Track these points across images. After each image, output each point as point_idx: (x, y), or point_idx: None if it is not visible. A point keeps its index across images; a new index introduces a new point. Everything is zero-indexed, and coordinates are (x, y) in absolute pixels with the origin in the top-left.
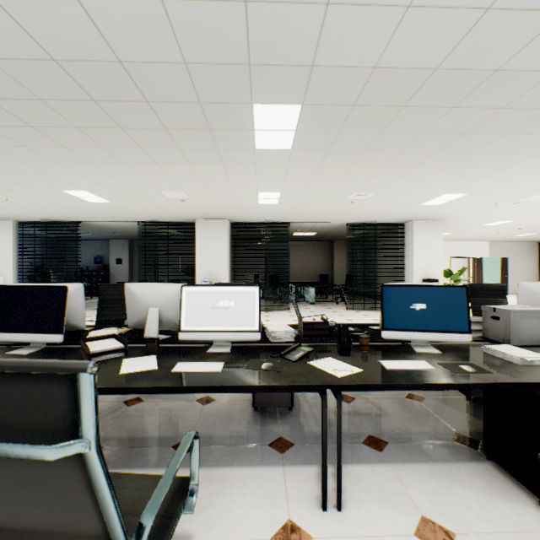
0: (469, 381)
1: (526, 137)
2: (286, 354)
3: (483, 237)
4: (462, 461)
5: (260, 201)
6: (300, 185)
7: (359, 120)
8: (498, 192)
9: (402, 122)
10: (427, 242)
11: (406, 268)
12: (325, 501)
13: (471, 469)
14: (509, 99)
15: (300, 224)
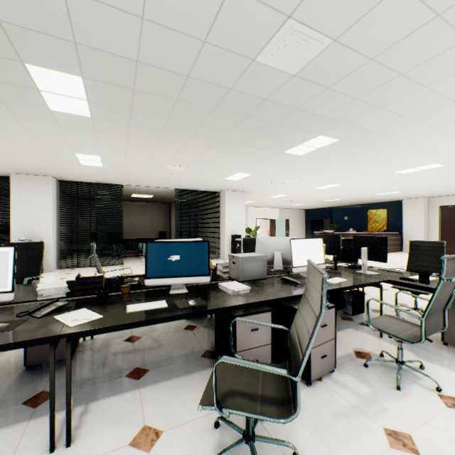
0: (183, 313)
1: (269, 140)
2: (36, 311)
3: (274, 205)
4: (199, 371)
5: (82, 162)
6: (117, 151)
7: (145, 103)
8: (269, 175)
9: (182, 113)
10: (234, 207)
11: (221, 227)
12: (52, 443)
13: (202, 375)
14: (247, 111)
15: (135, 187)
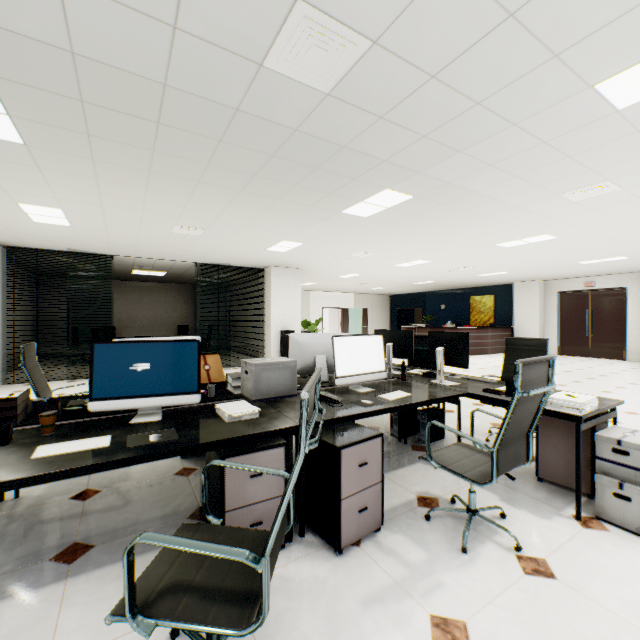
0: (127, 456)
1: (315, 193)
2: None
3: (347, 289)
4: None
5: (34, 217)
6: (88, 203)
7: (109, 125)
8: (329, 245)
9: (172, 144)
10: (285, 291)
11: (266, 319)
12: None
13: None
14: (273, 147)
15: (134, 260)
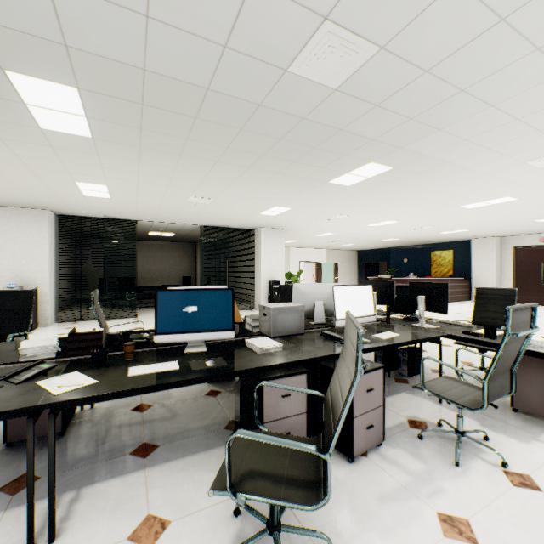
0: (197, 376)
1: (310, 167)
2: (14, 376)
3: (321, 245)
4: (220, 446)
5: (85, 192)
6: (128, 180)
7: (158, 121)
8: (313, 210)
9: (203, 133)
10: (272, 248)
11: (256, 271)
12: (31, 539)
13: (223, 452)
14: (282, 132)
15: (152, 224)
